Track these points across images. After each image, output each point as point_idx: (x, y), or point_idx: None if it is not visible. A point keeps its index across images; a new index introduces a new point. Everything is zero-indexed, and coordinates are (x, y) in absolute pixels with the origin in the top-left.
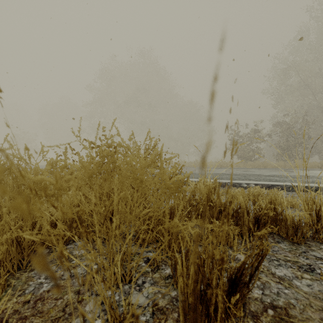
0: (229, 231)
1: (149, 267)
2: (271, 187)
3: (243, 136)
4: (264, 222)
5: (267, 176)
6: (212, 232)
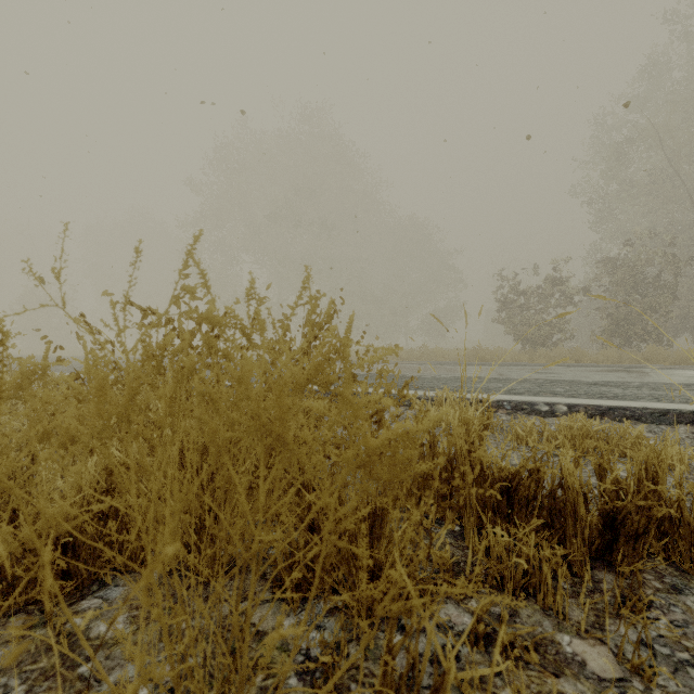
0: (542, 563)
1: (309, 693)
2: (607, 414)
3: (527, 292)
4: (635, 532)
5: (592, 385)
6: (489, 561)
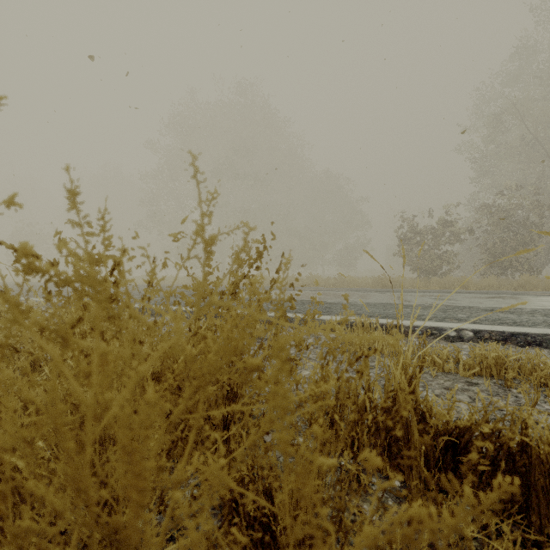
0: None
1: None
2: (510, 340)
3: (422, 231)
4: None
5: (489, 311)
6: None
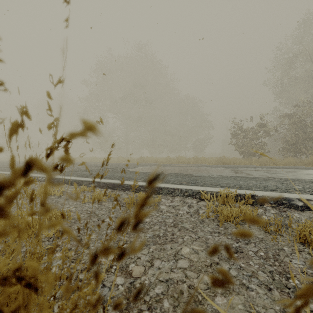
0: None
1: None
2: None
3: (246, 130)
4: None
5: None
6: None
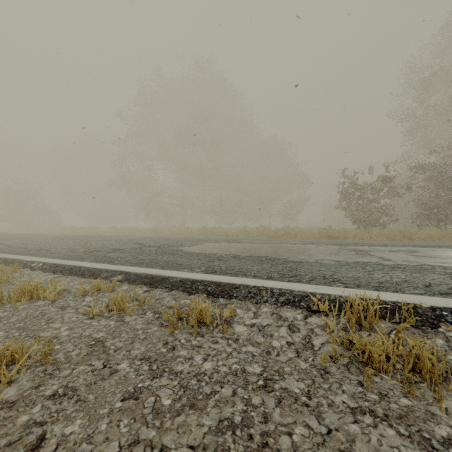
0: None
1: None
2: None
3: (362, 186)
4: None
5: None
6: None
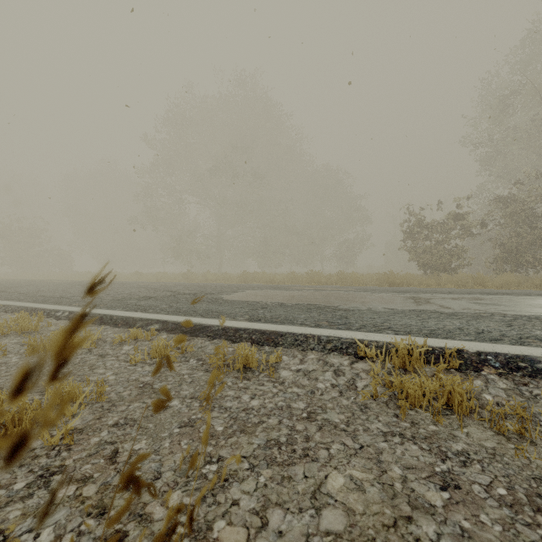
0: None
1: None
2: None
3: (429, 224)
4: None
5: None
6: None
